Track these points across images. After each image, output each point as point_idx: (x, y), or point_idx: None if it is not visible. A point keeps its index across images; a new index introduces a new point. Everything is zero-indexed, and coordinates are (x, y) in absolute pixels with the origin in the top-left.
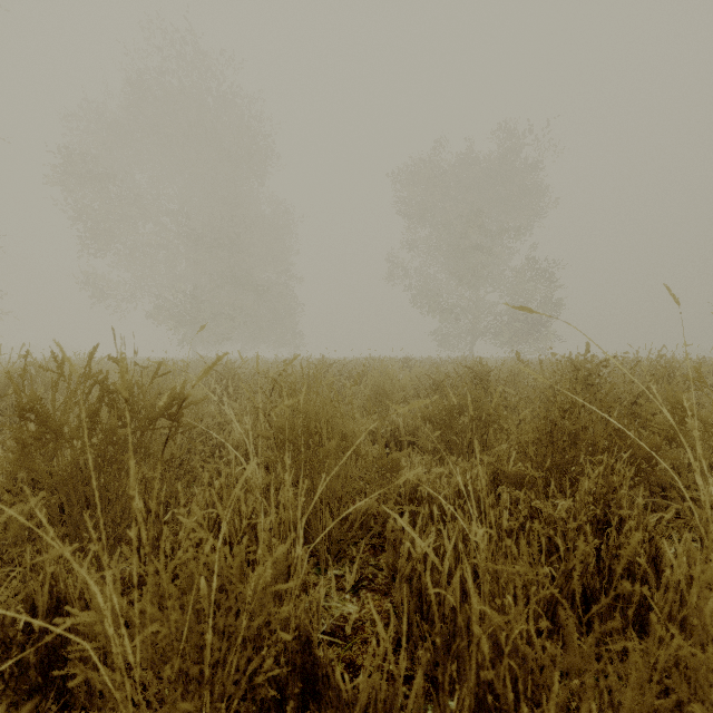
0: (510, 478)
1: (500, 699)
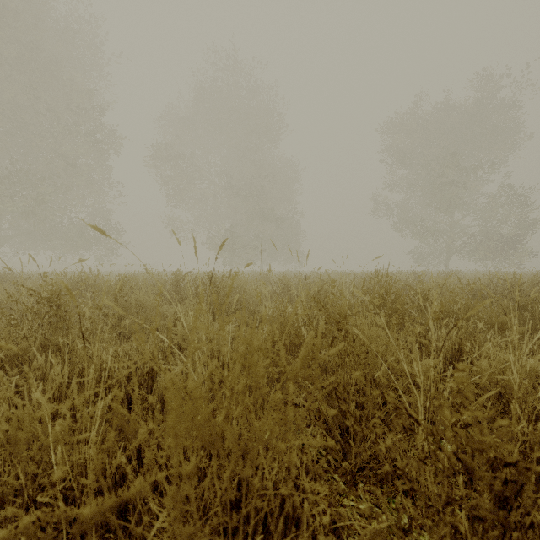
0: None
1: None
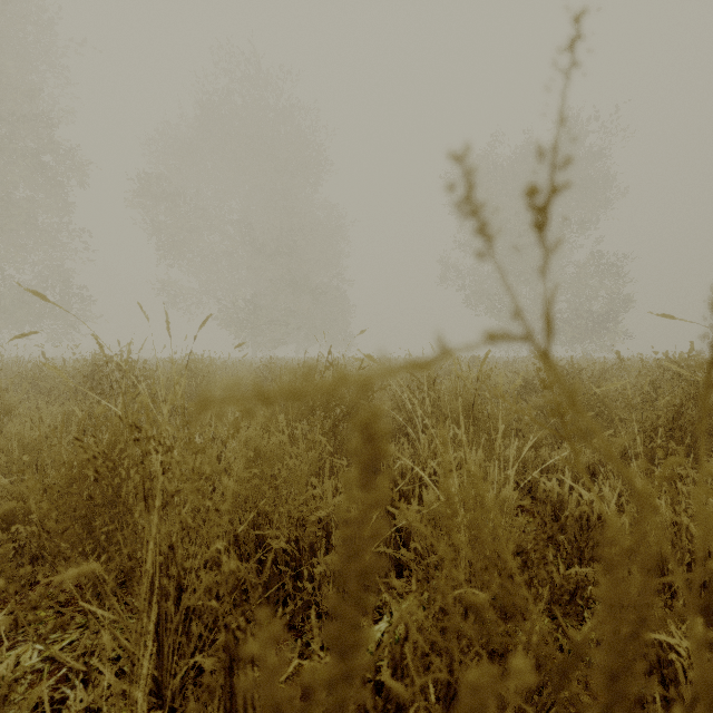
0: (641, 455)
1: (705, 558)
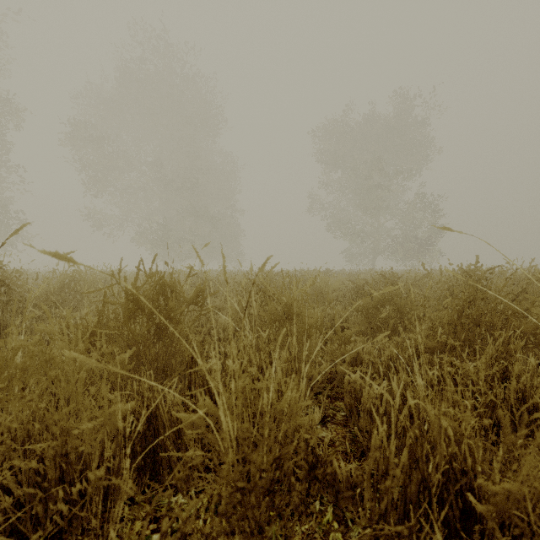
0: (430, 349)
1: (462, 463)
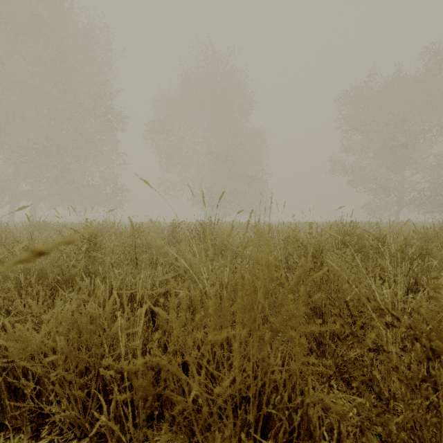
0: None
1: None
